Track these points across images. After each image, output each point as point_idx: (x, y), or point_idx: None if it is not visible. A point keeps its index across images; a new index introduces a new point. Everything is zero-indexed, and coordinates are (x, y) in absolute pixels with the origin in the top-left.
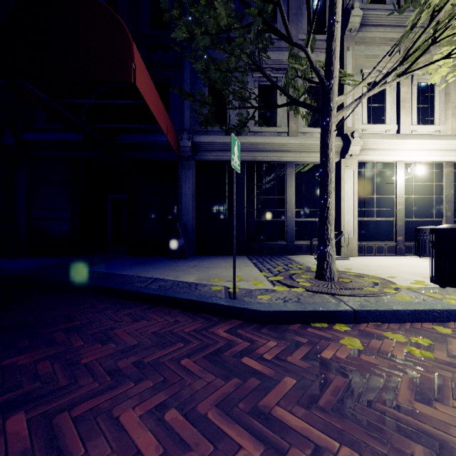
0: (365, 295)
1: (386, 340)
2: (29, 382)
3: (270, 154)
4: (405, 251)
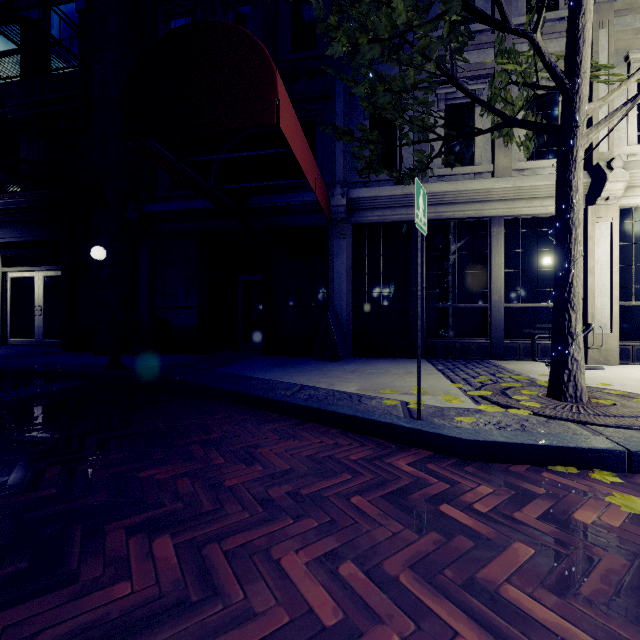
0: None
1: None
2: (170, 501)
3: (463, 208)
4: None
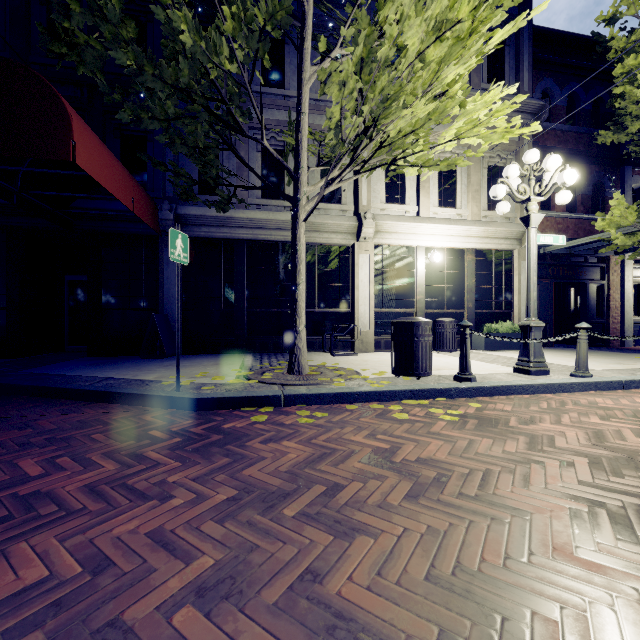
0: (312, 384)
1: (293, 415)
2: None
3: (275, 233)
4: None
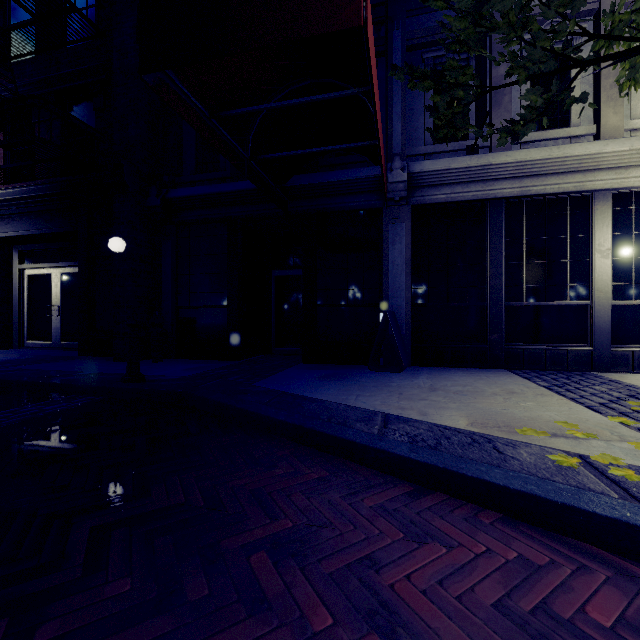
0: None
1: None
2: None
3: (558, 180)
4: None
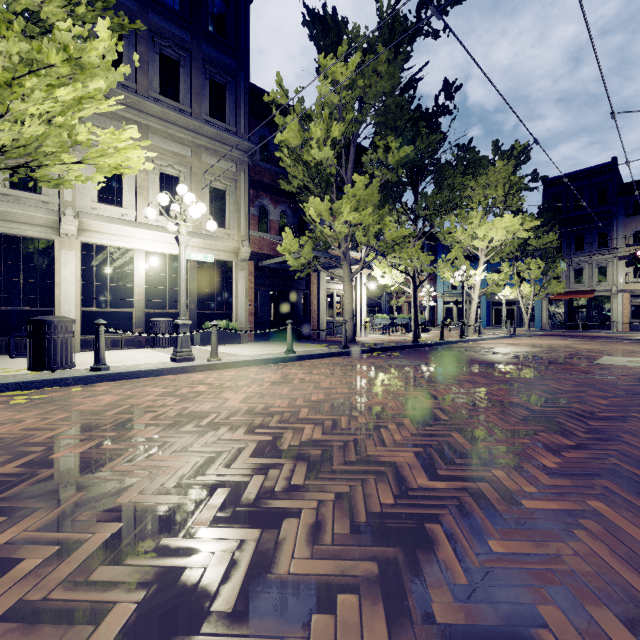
0: None
1: None
2: None
3: None
4: (147, 343)
